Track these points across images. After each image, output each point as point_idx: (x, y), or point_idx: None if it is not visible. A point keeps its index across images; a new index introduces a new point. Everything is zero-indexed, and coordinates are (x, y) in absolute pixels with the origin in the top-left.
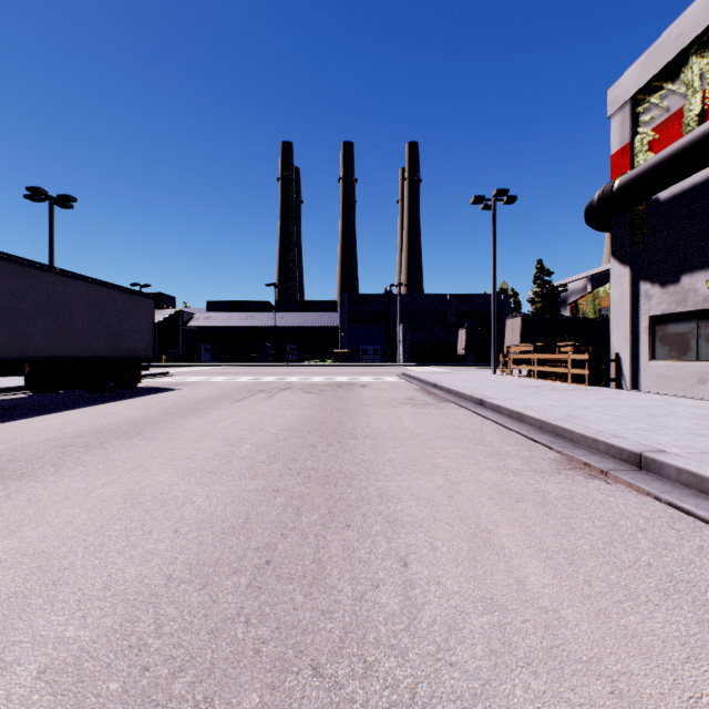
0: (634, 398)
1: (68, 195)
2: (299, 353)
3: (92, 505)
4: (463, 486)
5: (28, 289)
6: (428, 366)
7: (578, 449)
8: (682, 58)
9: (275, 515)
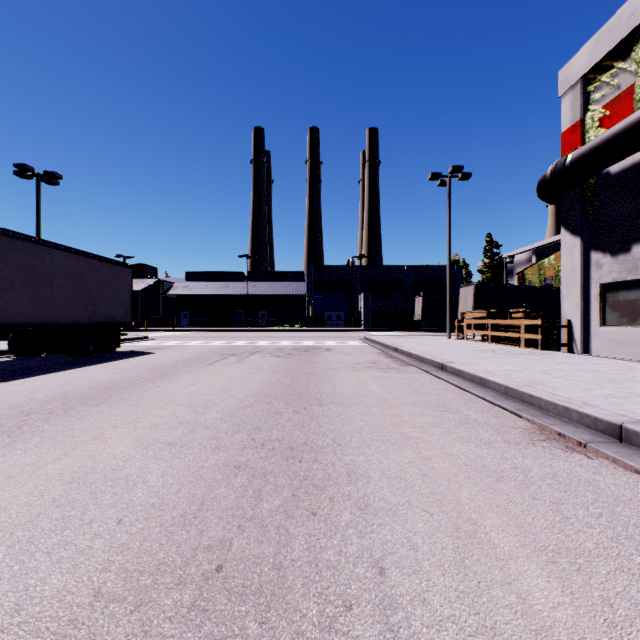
0: (589, 362)
1: (53, 172)
2: (270, 319)
3: (35, 486)
4: (436, 462)
5: (7, 258)
6: (387, 330)
7: (549, 417)
8: (633, 37)
9: (233, 499)
